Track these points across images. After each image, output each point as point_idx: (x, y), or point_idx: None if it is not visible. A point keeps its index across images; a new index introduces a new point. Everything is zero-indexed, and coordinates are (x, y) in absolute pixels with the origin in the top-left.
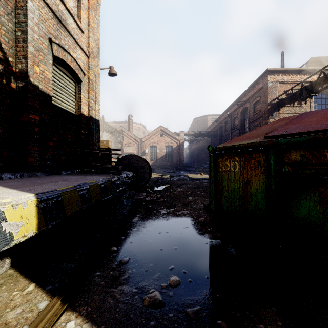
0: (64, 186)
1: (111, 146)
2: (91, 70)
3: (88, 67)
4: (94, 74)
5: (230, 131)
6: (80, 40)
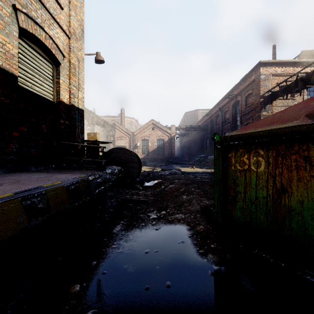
0: None
1: (104, 140)
2: (73, 53)
3: (69, 49)
4: (76, 58)
5: (221, 124)
6: (58, 17)
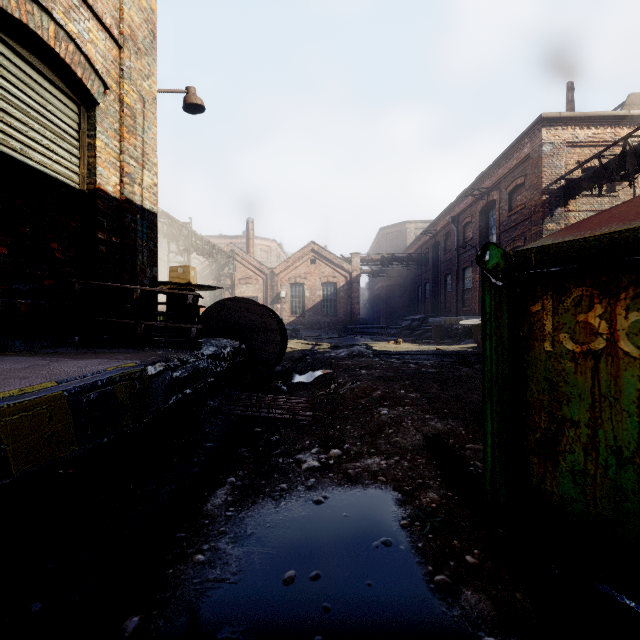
0: None
1: (212, 284)
2: (129, 81)
3: (120, 72)
4: (137, 94)
5: (457, 252)
6: None
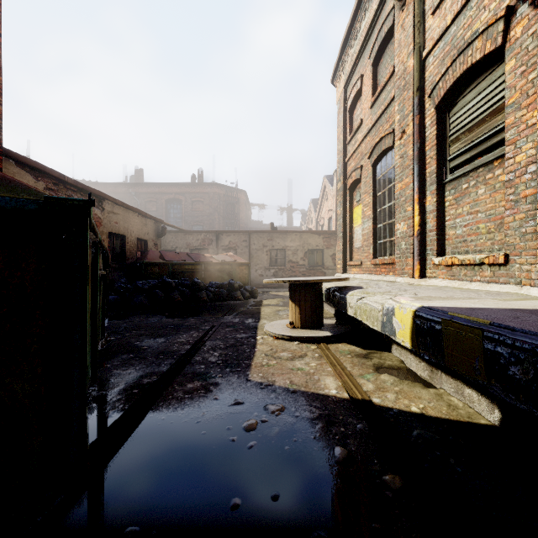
0: (487, 318)
1: None
2: None
3: None
4: None
5: None
6: None
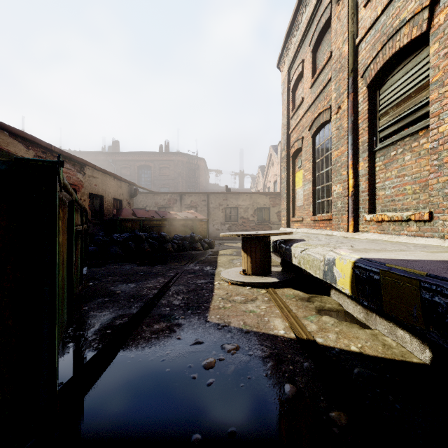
0: (422, 269)
1: None
2: None
3: None
4: None
5: None
6: None
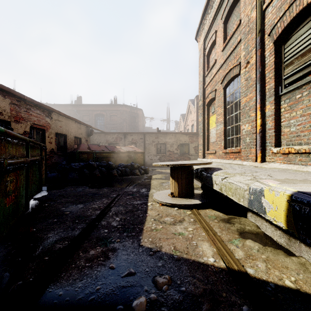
0: None
1: None
2: None
3: None
4: None
5: None
6: None
